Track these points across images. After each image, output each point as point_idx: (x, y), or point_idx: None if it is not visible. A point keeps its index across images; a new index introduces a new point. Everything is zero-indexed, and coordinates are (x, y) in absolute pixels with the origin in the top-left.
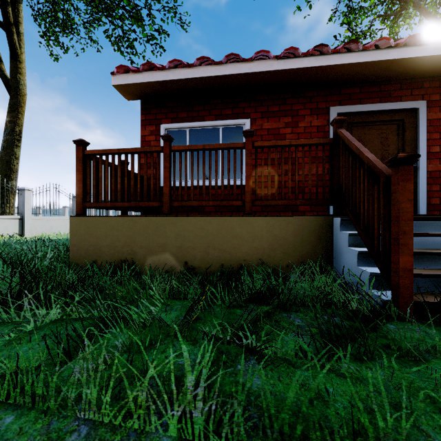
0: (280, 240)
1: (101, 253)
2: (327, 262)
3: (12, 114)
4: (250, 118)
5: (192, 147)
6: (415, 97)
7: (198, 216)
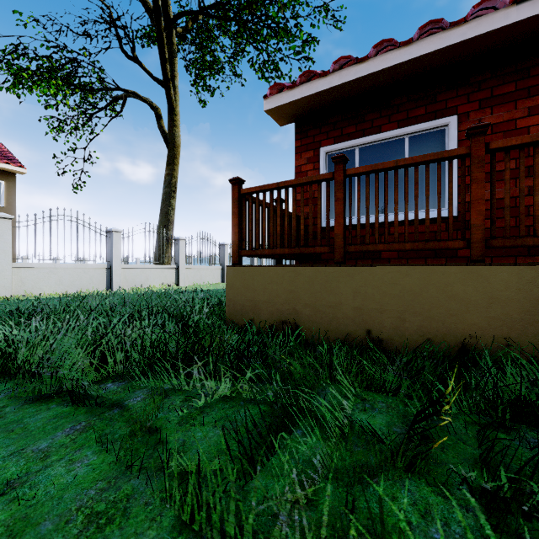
0: None
1: (258, 311)
2: None
3: (170, 166)
4: (457, 113)
5: (377, 166)
6: None
7: (388, 265)
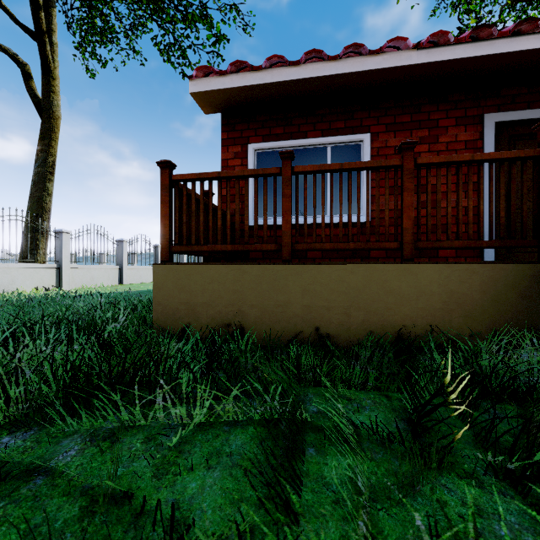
0: (460, 298)
1: (196, 315)
2: (534, 330)
3: (44, 141)
4: (370, 132)
5: (324, 166)
6: None
7: (335, 263)
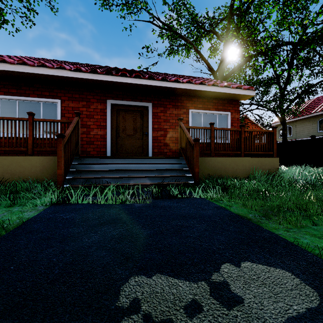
0: (47, 168)
1: None
2: None
3: None
4: (61, 99)
5: None
6: (147, 101)
7: None
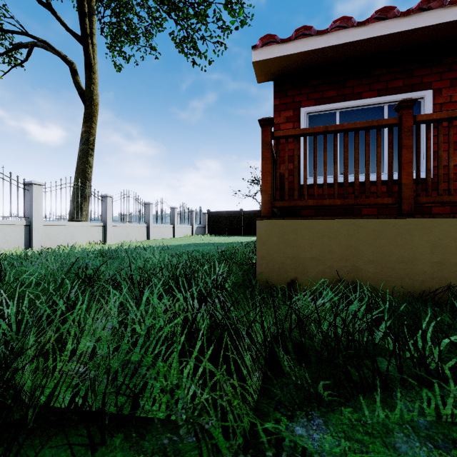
0: None
1: (304, 269)
2: None
3: (87, 123)
4: (432, 88)
5: (454, 113)
6: None
7: None
